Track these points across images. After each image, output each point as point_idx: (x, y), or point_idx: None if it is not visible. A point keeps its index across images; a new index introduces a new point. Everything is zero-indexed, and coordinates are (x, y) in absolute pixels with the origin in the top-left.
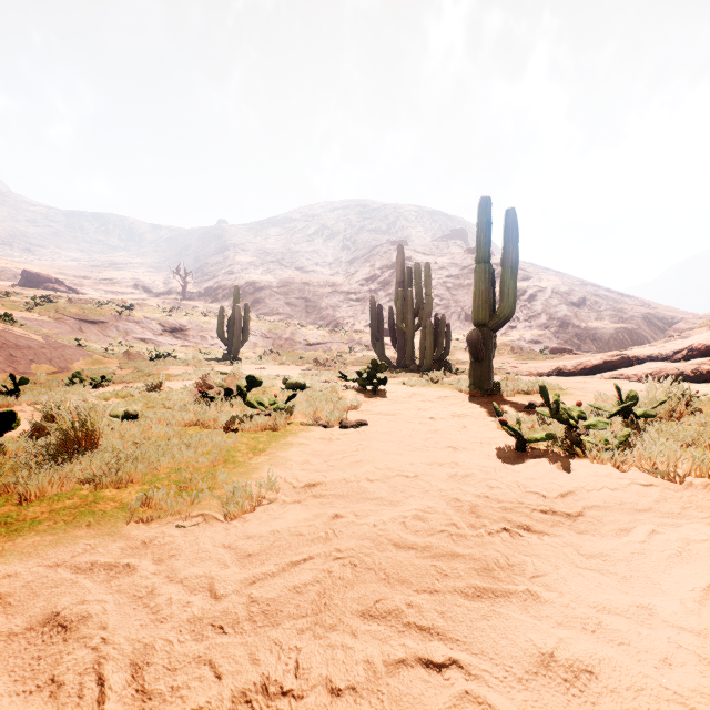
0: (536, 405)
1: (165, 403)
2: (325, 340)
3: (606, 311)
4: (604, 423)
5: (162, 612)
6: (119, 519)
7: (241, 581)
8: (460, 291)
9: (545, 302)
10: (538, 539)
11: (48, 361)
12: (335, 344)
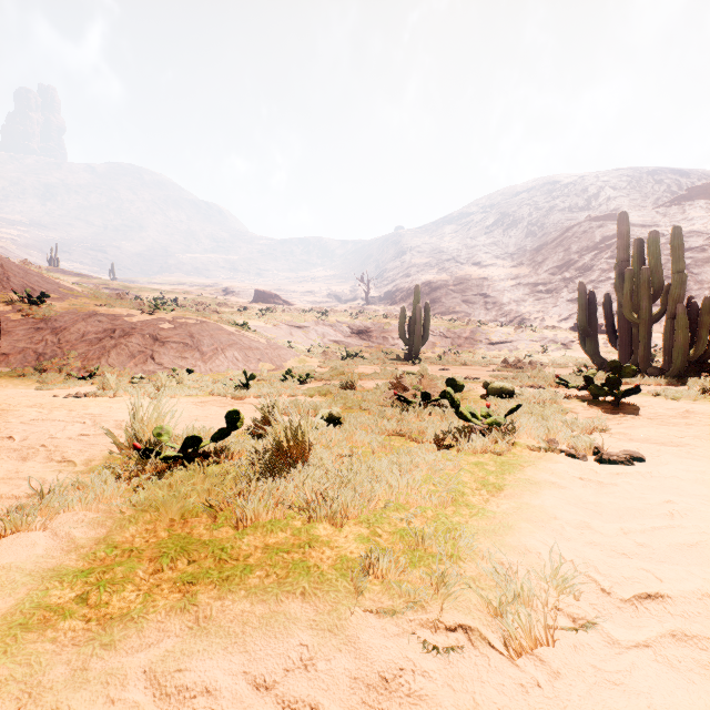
0: None
1: (362, 404)
2: (510, 338)
3: None
4: None
5: None
6: (339, 594)
7: None
8: (707, 267)
9: None
10: None
11: (269, 359)
12: (522, 342)
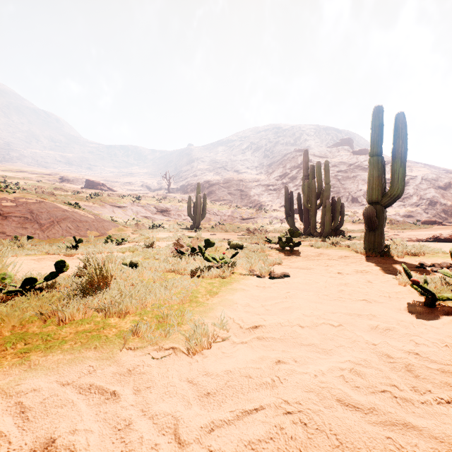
0: (426, 265)
1: (155, 256)
2: (253, 216)
3: None
4: None
5: None
6: (115, 345)
7: (201, 428)
8: (348, 181)
9: (416, 187)
10: None
11: (95, 229)
12: (260, 219)
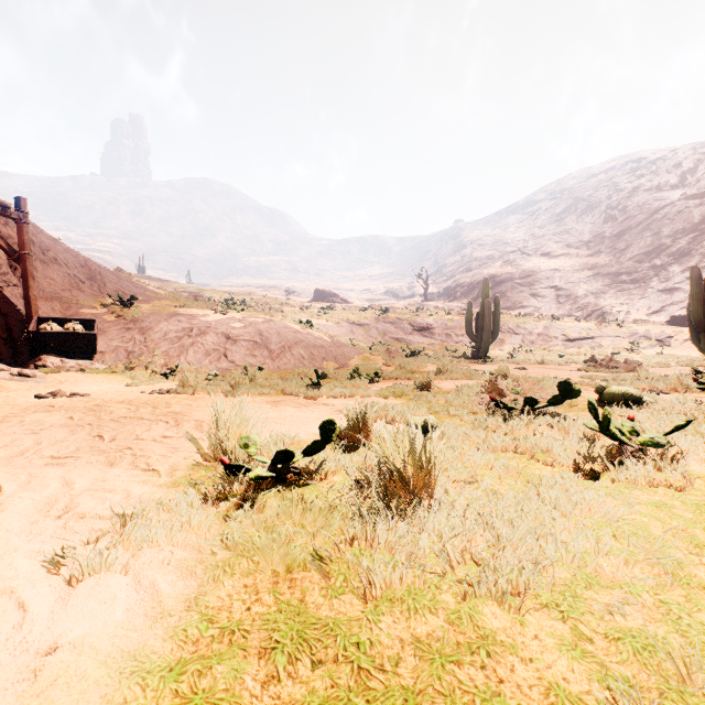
0: None
1: (449, 408)
2: (591, 333)
3: None
4: None
5: None
6: None
7: None
8: None
9: None
10: None
11: (333, 357)
12: (606, 339)
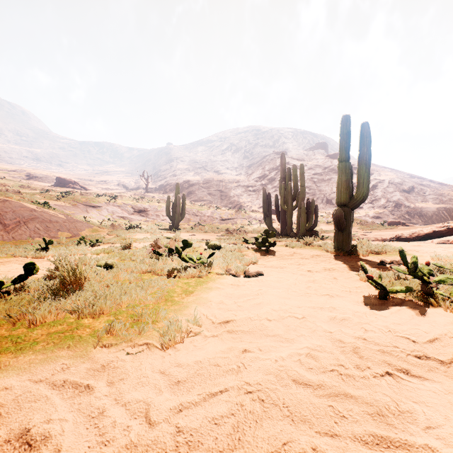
0: (386, 262)
1: (132, 257)
2: (233, 216)
3: (429, 195)
4: (452, 279)
5: (107, 435)
6: (89, 344)
7: (170, 410)
8: (323, 183)
9: (383, 190)
10: (419, 384)
11: (67, 230)
12: (239, 219)
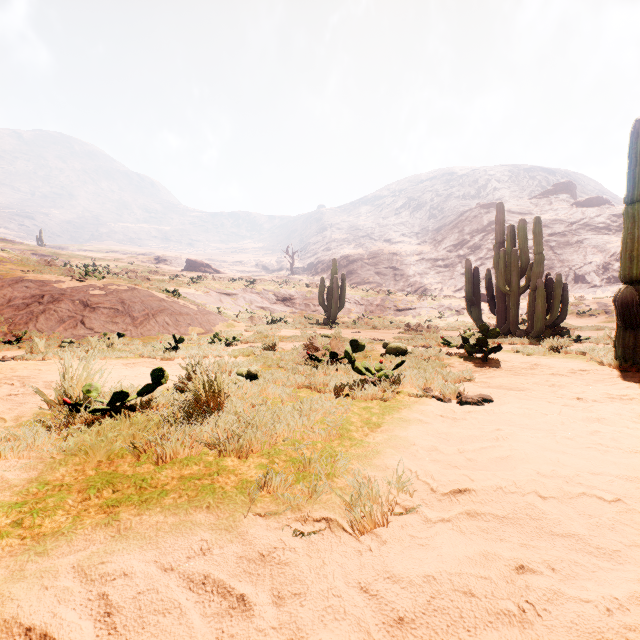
0: None
1: (279, 363)
2: (414, 305)
3: None
4: None
5: None
6: (237, 505)
7: None
8: (567, 249)
9: None
10: None
11: (199, 324)
12: (424, 309)
